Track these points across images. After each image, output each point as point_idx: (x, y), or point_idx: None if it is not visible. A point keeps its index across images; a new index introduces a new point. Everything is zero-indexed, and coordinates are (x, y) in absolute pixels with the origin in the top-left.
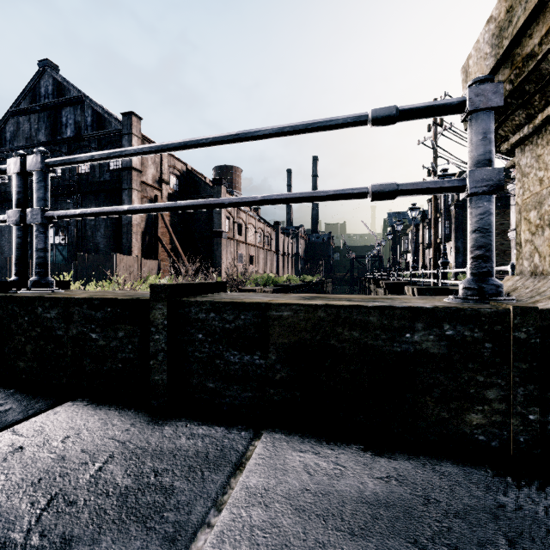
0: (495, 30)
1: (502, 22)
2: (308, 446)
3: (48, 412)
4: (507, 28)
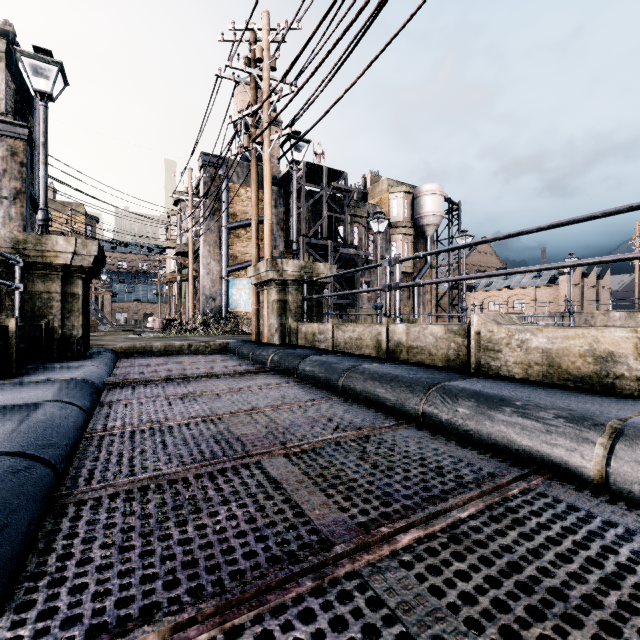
0: (15, 238)
1: (20, 240)
2: (39, 365)
3: (13, 381)
4: (23, 244)
